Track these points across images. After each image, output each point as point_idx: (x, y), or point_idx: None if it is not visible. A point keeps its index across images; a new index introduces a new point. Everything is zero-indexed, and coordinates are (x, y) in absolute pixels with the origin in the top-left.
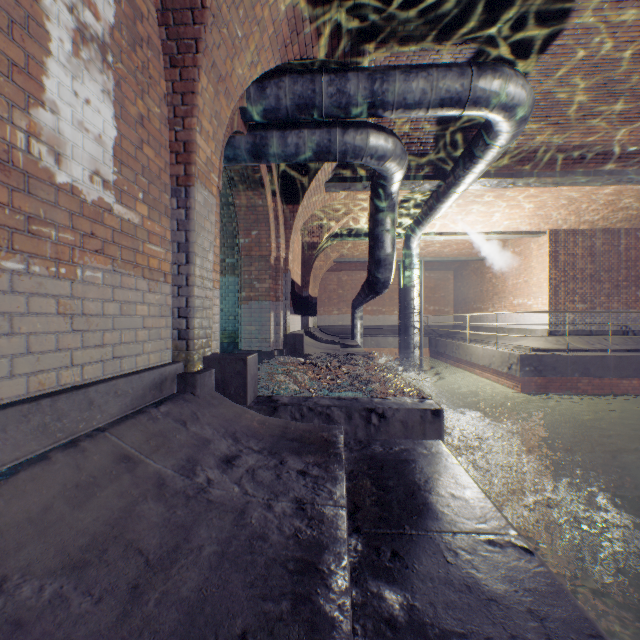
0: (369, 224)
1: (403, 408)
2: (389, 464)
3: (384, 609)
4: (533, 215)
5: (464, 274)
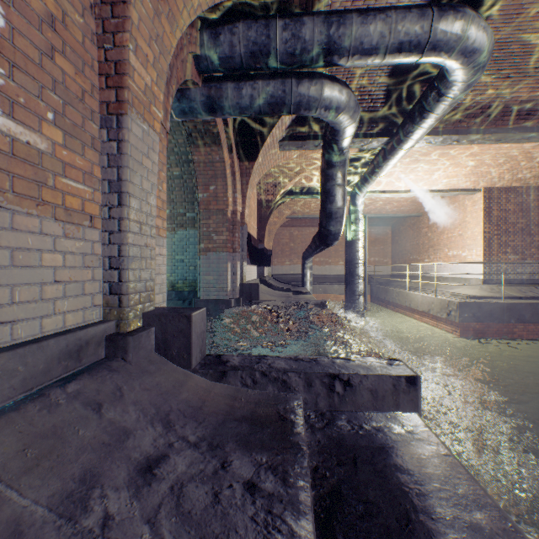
0: (321, 179)
1: (372, 374)
2: (363, 455)
3: None
4: (469, 174)
5: (401, 229)
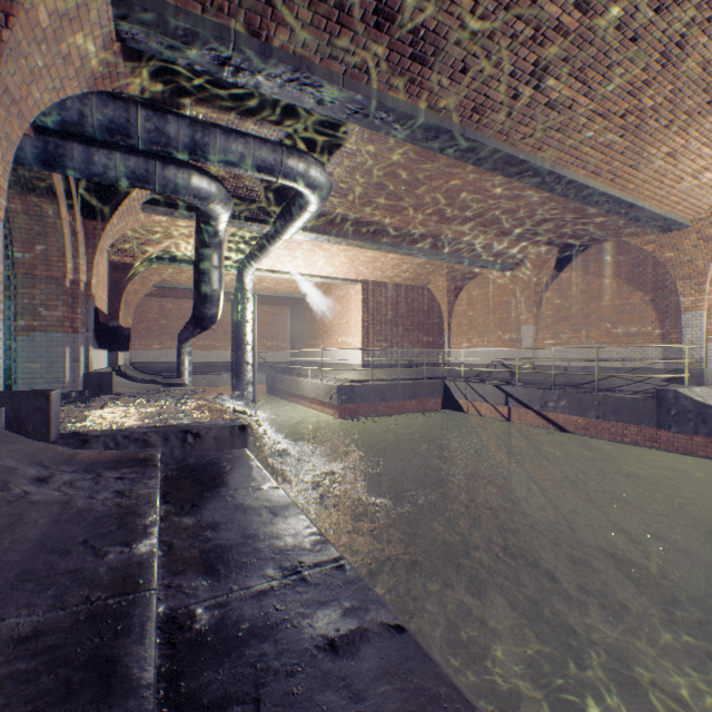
0: (195, 257)
1: (216, 427)
2: (200, 467)
3: (183, 525)
4: (350, 266)
5: (301, 311)
